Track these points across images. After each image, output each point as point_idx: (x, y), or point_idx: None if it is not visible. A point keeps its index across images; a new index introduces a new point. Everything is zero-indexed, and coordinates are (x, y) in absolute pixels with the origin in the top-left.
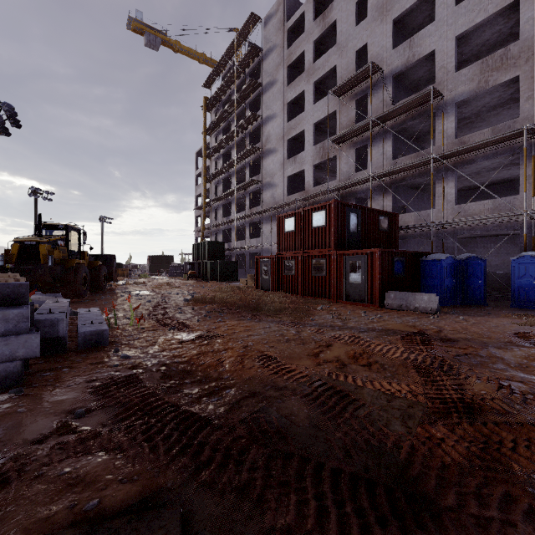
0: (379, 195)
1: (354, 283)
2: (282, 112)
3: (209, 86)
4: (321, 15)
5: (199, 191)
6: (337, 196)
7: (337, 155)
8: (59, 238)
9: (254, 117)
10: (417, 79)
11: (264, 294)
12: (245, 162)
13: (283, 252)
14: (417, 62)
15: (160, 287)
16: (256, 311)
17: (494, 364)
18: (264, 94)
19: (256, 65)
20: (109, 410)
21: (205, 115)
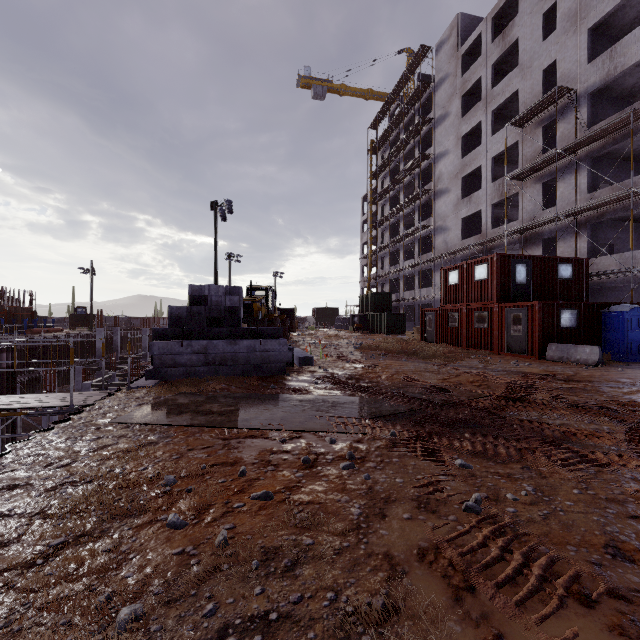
0: (570, 235)
1: (514, 335)
2: (456, 148)
3: (375, 127)
4: (500, 34)
5: (365, 239)
6: (519, 238)
7: (519, 191)
8: (263, 298)
9: (424, 157)
10: (629, 87)
11: (426, 345)
12: (414, 206)
13: (447, 304)
14: (621, 74)
15: (331, 338)
16: (412, 356)
17: (587, 393)
18: (435, 130)
19: (426, 99)
20: (327, 384)
21: (371, 160)
